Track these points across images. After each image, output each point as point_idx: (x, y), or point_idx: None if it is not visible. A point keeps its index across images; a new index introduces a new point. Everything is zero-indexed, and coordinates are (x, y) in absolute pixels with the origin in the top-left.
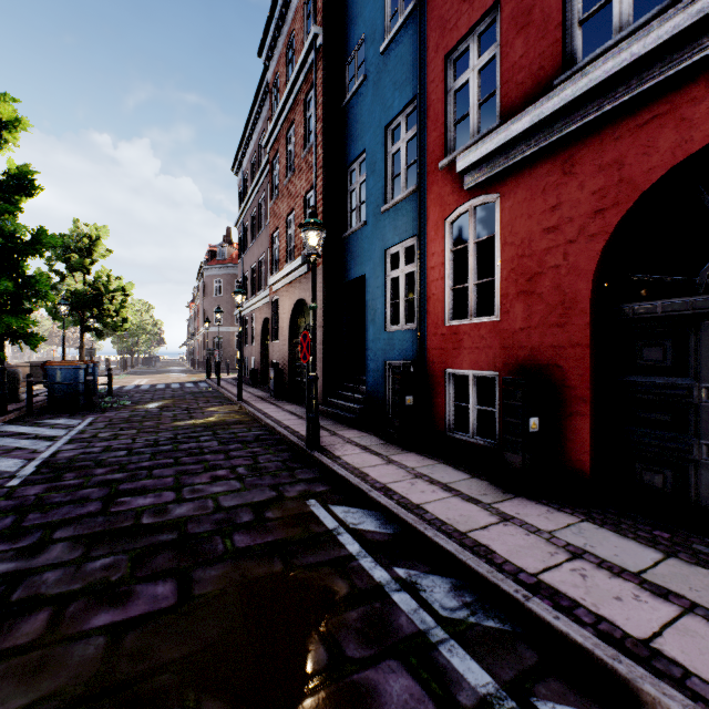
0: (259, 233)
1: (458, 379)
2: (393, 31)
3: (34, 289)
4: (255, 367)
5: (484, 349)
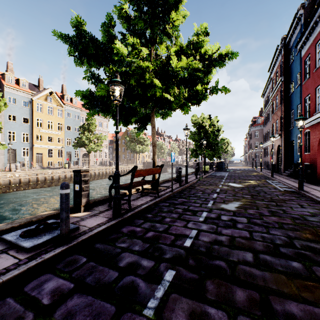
0: (269, 121)
1: None
2: (297, 86)
3: (221, 149)
4: (268, 164)
5: (308, 159)
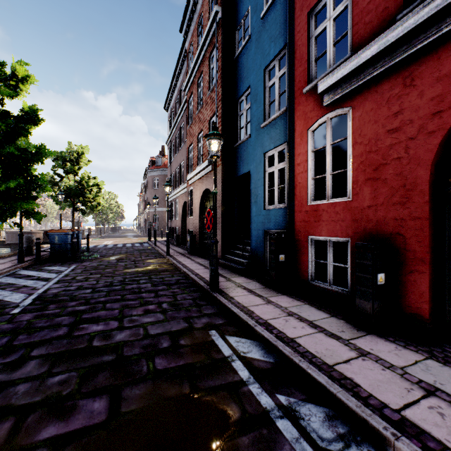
0: (181, 147)
1: (317, 243)
2: (270, 1)
3: (38, 184)
4: (178, 233)
5: (338, 221)
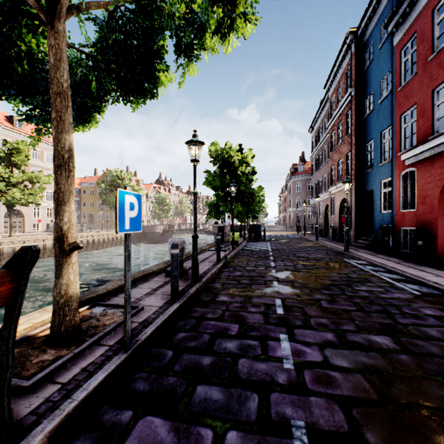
0: (323, 164)
1: (407, 231)
2: (383, 98)
3: (258, 203)
4: (321, 228)
5: (411, 220)
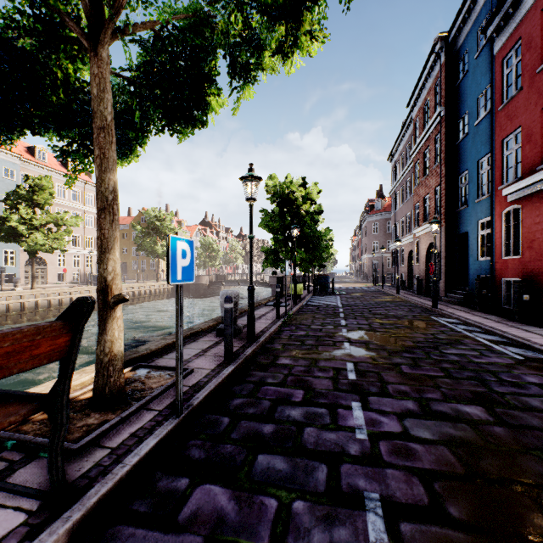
0: (406, 200)
1: (510, 283)
2: (480, 118)
3: (326, 249)
4: (403, 279)
5: (515, 269)
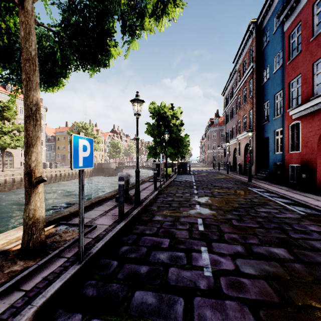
0: (232, 118)
1: (294, 167)
2: (276, 69)
3: (185, 147)
4: (230, 165)
5: (297, 159)
